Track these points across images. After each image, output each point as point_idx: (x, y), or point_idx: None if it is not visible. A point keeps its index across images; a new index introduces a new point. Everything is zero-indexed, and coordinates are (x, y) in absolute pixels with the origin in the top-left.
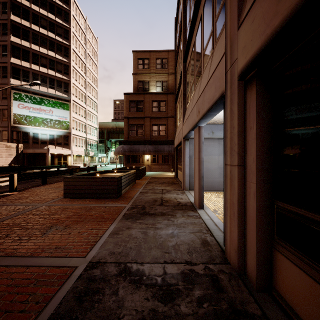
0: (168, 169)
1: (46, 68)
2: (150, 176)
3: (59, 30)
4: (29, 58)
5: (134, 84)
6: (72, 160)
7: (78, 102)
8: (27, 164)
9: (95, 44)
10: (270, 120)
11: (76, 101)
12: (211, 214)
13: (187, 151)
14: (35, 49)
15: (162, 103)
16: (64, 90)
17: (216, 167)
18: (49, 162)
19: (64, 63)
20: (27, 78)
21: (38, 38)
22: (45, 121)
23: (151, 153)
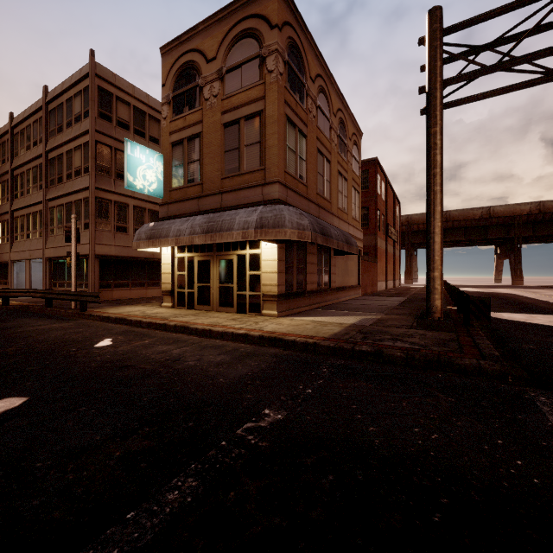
0: None
1: None
2: None
3: None
4: None
5: None
6: None
7: None
8: None
9: None
10: (52, 268)
11: None
12: None
13: (16, 269)
14: None
15: None
16: None
17: (38, 279)
18: None
19: None
20: None
21: None
22: None
23: None
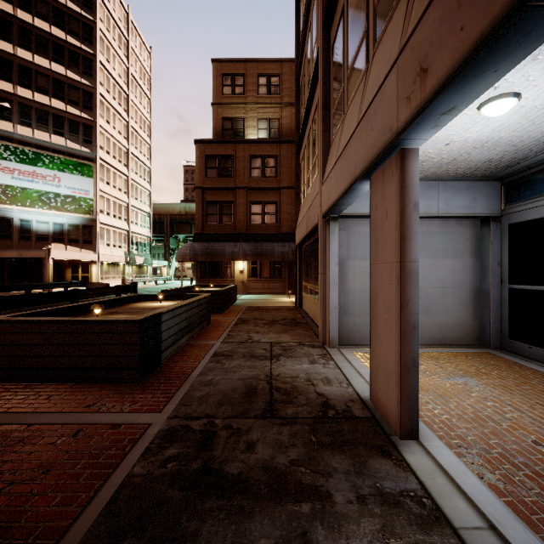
0: (281, 289)
1: (47, 95)
2: (246, 305)
3: (74, 24)
4: (12, 74)
5: (215, 124)
6: (100, 272)
7: (112, 163)
8: (9, 280)
9: (146, 59)
10: None
11: (108, 161)
12: (468, 483)
13: (335, 248)
14: (25, 57)
15: (270, 160)
16: (83, 140)
17: None
18: (51, 275)
19: (84, 87)
20: (7, 113)
21: (31, 37)
22: (44, 197)
23: (248, 258)
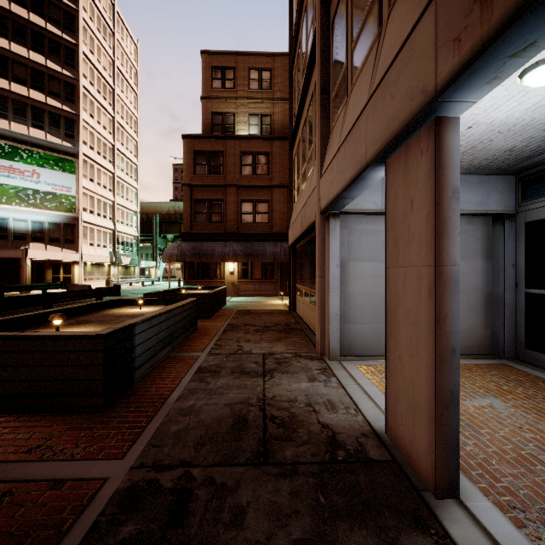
0: (273, 291)
1: (25, 86)
2: (236, 309)
3: (55, 12)
4: None
5: (204, 118)
6: (83, 273)
7: (97, 159)
8: None
9: (133, 52)
10: None
11: (92, 156)
12: None
13: (335, 248)
14: (1, 45)
15: (262, 157)
16: (64, 134)
17: None
18: (28, 277)
19: (65, 79)
20: None
21: (8, 24)
22: (22, 194)
23: (238, 259)
